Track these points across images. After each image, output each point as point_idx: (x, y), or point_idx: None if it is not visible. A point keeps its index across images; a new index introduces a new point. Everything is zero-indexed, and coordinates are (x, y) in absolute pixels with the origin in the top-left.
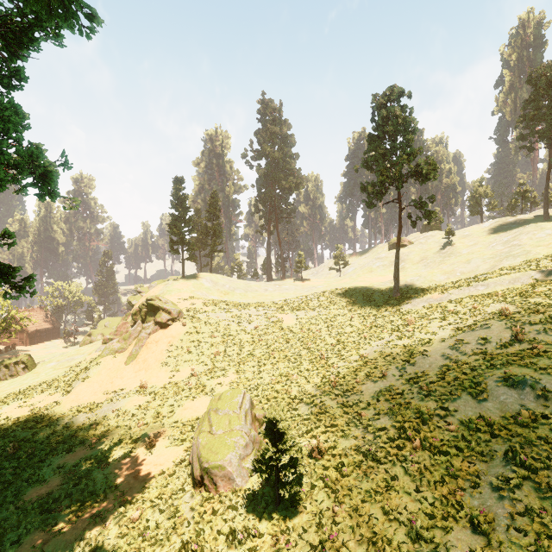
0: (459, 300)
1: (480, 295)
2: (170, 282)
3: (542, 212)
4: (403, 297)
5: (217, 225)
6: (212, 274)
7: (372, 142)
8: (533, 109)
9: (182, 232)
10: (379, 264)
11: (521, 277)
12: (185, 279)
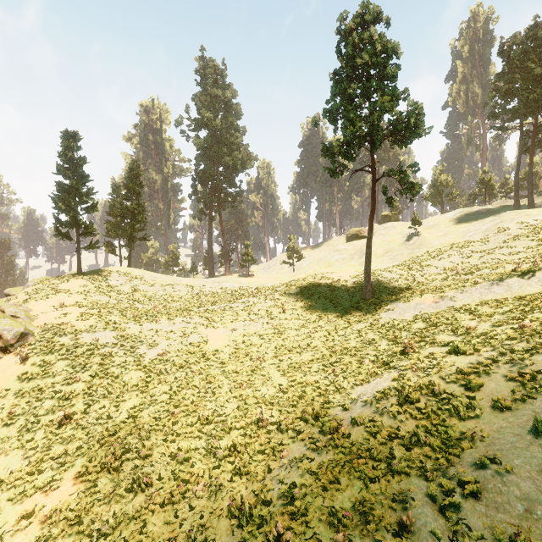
0: (472, 308)
1: (505, 300)
2: (53, 280)
3: (505, 203)
4: (378, 301)
5: (137, 205)
6: (127, 269)
7: (337, 84)
8: (506, 83)
9: (74, 209)
10: (338, 257)
11: None
12: (80, 275)
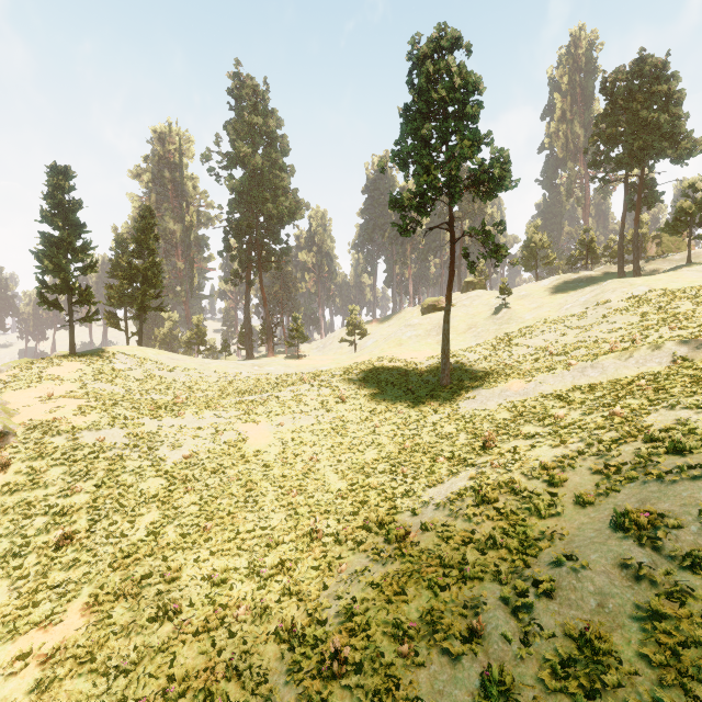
0: (563, 395)
1: (599, 385)
2: (36, 363)
3: (609, 269)
4: (457, 387)
5: (151, 264)
6: (137, 348)
7: (408, 122)
8: (609, 127)
9: (66, 269)
10: (410, 334)
11: (655, 353)
12: (73, 356)
